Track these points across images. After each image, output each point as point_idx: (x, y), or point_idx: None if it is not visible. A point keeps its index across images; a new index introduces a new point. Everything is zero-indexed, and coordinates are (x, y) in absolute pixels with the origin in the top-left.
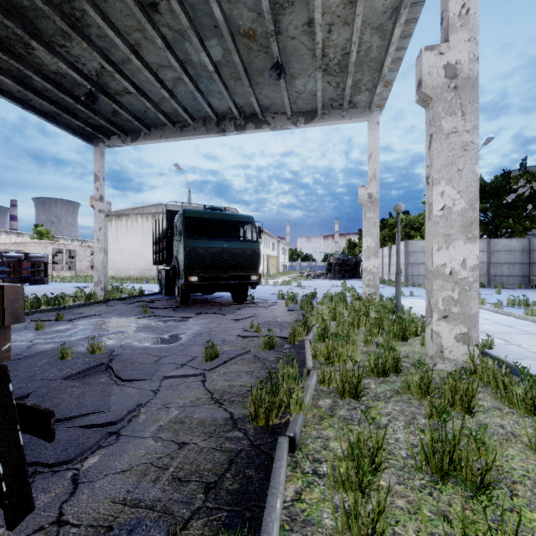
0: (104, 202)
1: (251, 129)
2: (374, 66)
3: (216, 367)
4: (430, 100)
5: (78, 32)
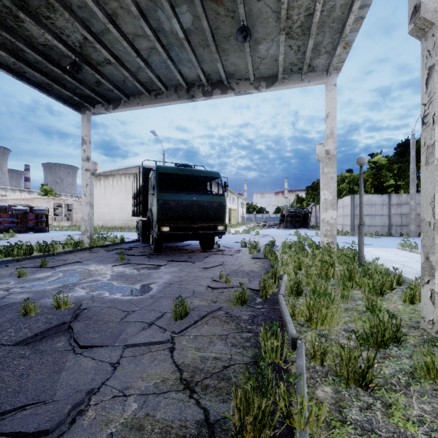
0: (90, 162)
1: (217, 94)
2: (336, 27)
3: (186, 328)
4: (431, 26)
5: (60, 2)
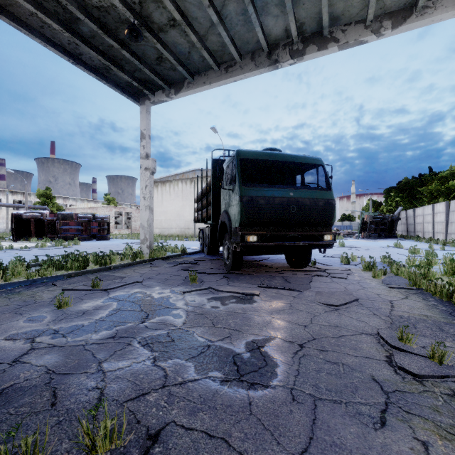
0: (149, 159)
1: (312, 52)
2: None
3: None
4: None
5: None
